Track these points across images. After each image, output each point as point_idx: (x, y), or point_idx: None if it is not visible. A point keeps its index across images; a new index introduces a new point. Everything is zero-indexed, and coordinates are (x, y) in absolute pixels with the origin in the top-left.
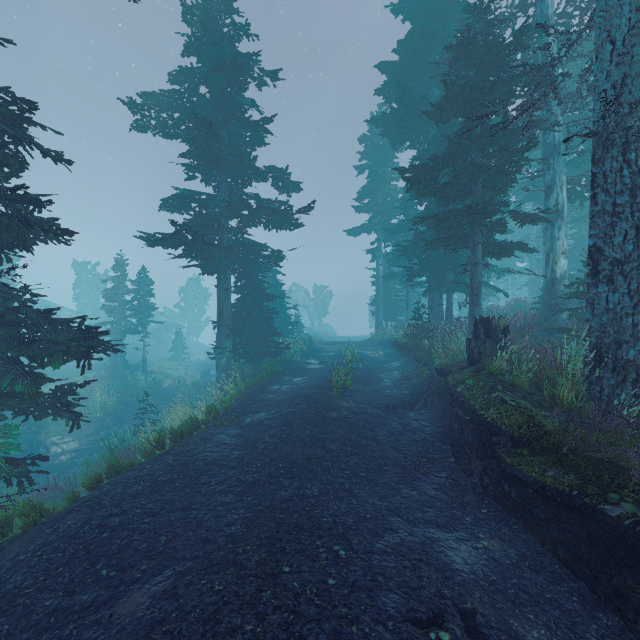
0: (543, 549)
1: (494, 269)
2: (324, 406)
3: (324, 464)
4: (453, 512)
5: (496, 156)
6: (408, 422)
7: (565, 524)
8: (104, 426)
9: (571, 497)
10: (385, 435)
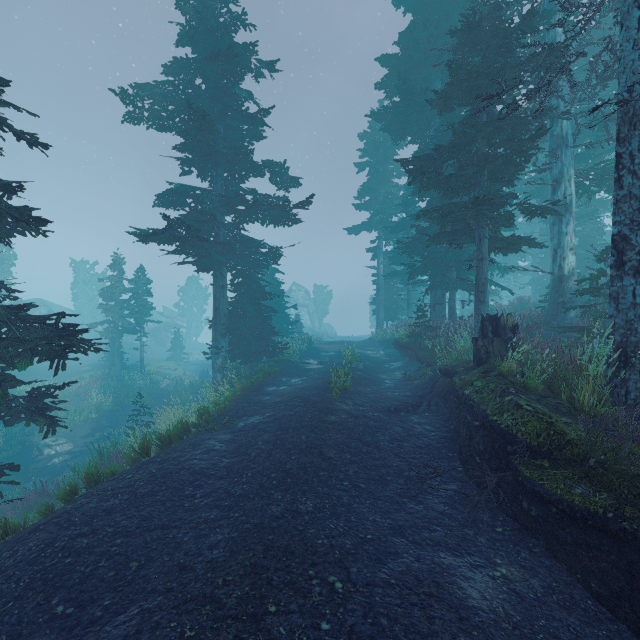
0: (571, 579)
1: (498, 266)
2: (322, 409)
3: (321, 474)
4: (464, 531)
5: (503, 146)
6: (411, 426)
7: (598, 551)
8: (99, 427)
9: (606, 520)
10: (387, 441)
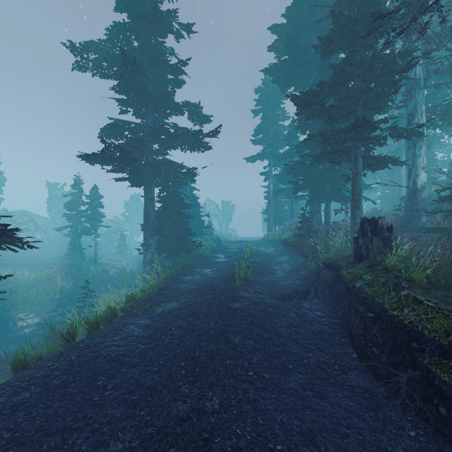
0: None
1: (363, 183)
2: (228, 296)
3: (227, 362)
4: (376, 436)
5: (375, 81)
6: (304, 312)
7: None
8: (61, 305)
9: None
10: (285, 326)
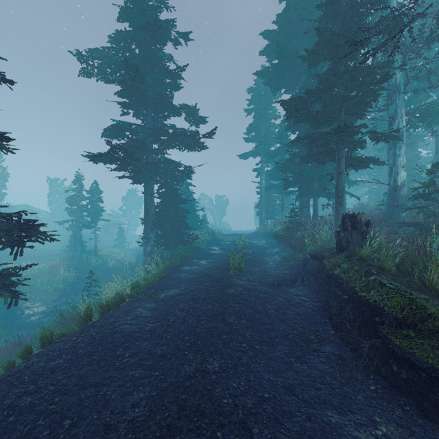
0: None
1: (349, 180)
2: (223, 284)
3: (224, 337)
4: (344, 389)
5: (356, 89)
6: (291, 297)
7: None
8: (65, 294)
9: None
10: (273, 309)
